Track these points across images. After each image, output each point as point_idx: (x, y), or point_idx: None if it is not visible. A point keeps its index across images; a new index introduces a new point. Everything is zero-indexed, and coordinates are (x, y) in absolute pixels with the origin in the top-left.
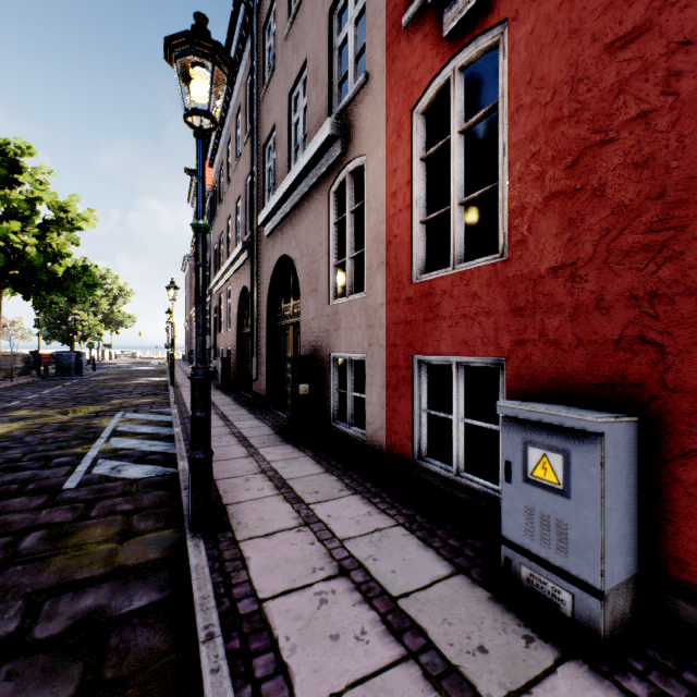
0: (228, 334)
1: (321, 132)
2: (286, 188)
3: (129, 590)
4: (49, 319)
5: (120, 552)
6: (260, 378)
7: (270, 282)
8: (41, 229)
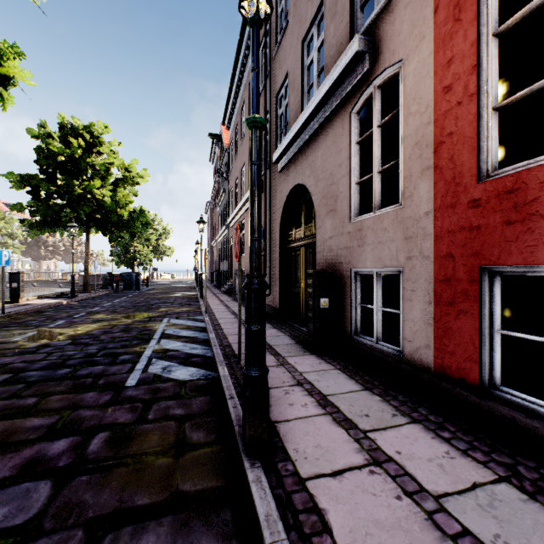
0: (242, 258)
1: (346, 52)
2: (303, 121)
3: (190, 535)
4: (119, 250)
5: (176, 471)
6: (273, 293)
7: (282, 211)
8: (114, 185)
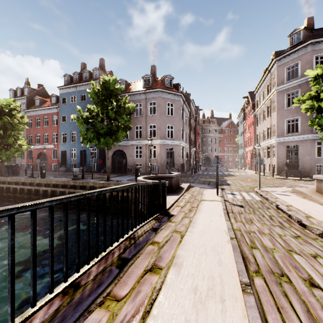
0: None
1: None
2: None
3: None
4: None
5: None
6: None
7: None
8: None
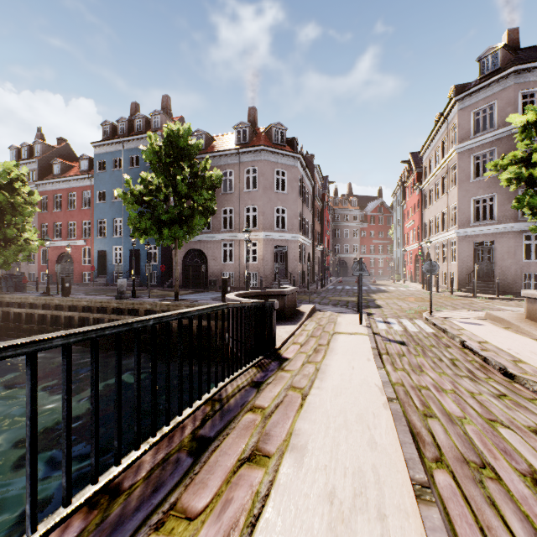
0: None
1: None
2: None
3: None
4: None
5: None
6: None
7: None
8: None
